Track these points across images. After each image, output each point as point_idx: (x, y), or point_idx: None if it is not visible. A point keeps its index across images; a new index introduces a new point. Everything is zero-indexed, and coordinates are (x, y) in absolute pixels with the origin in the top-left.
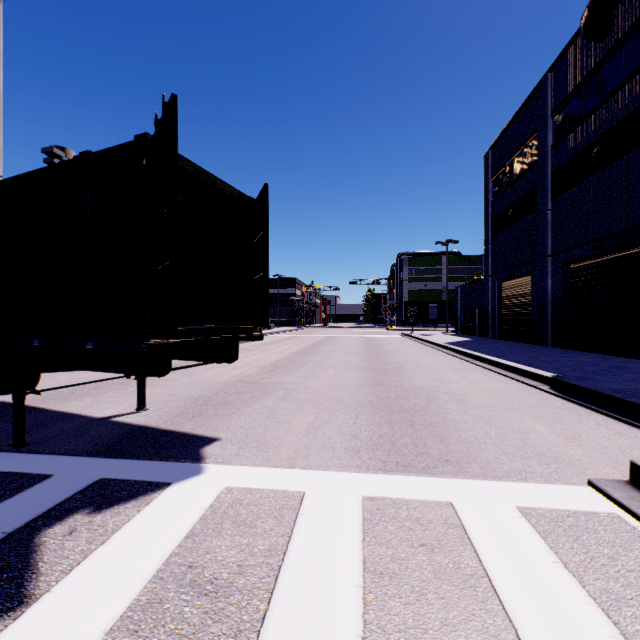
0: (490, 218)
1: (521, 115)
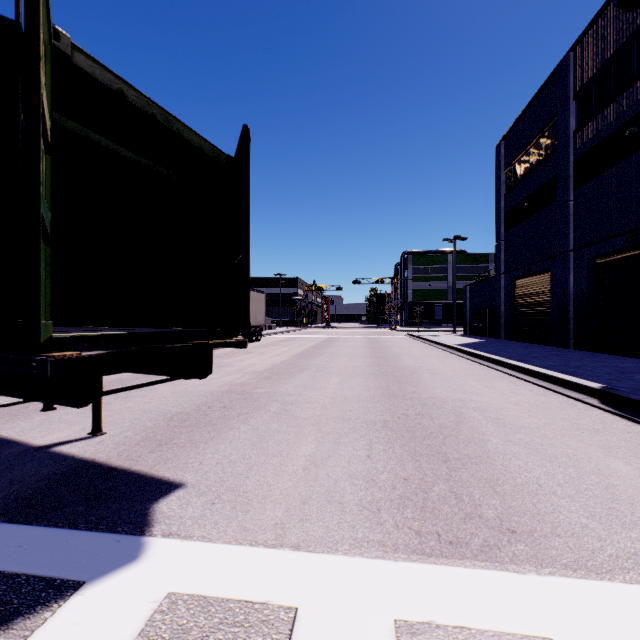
0: (502, 212)
1: (538, 100)
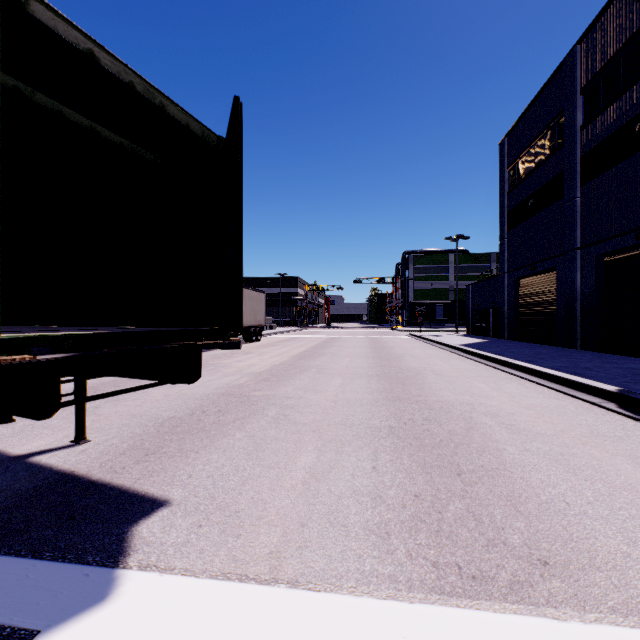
0: (506, 210)
1: (543, 95)
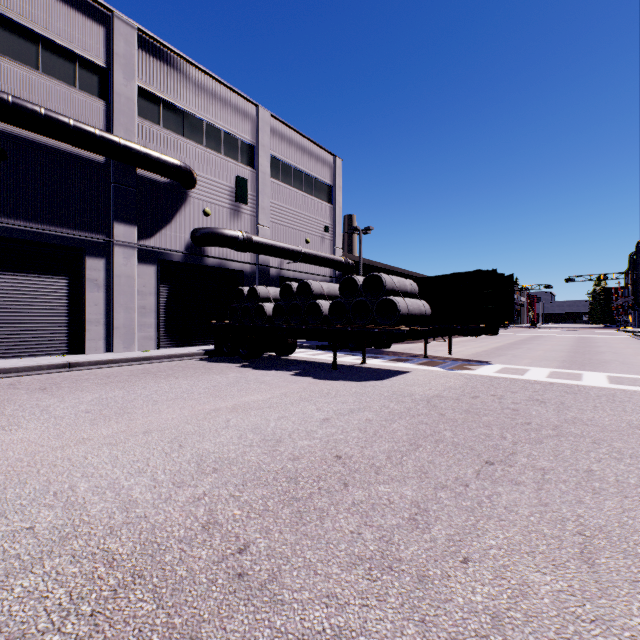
0: None
1: None
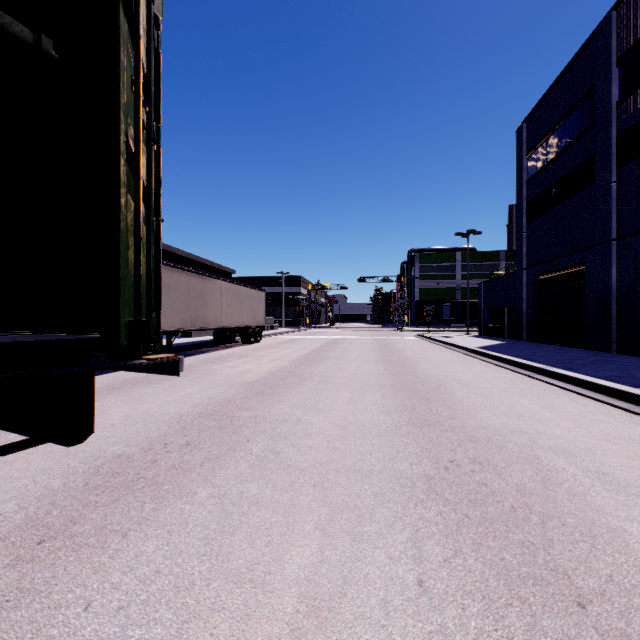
0: (524, 201)
1: (569, 73)
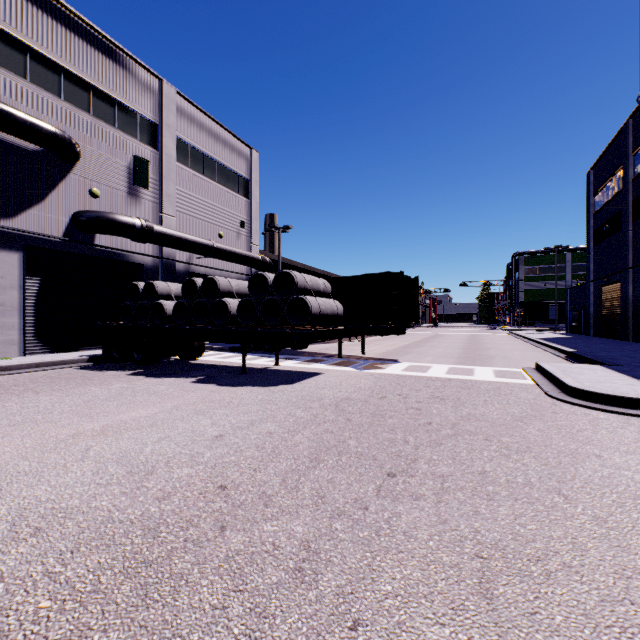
0: (591, 230)
1: (613, 146)
